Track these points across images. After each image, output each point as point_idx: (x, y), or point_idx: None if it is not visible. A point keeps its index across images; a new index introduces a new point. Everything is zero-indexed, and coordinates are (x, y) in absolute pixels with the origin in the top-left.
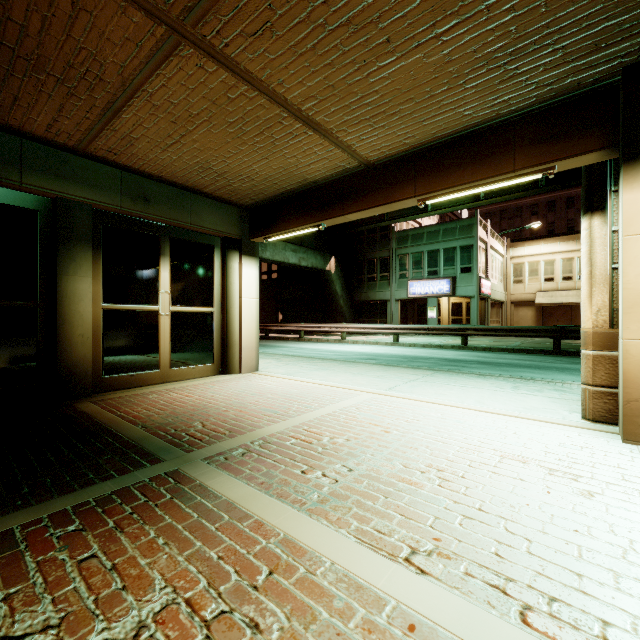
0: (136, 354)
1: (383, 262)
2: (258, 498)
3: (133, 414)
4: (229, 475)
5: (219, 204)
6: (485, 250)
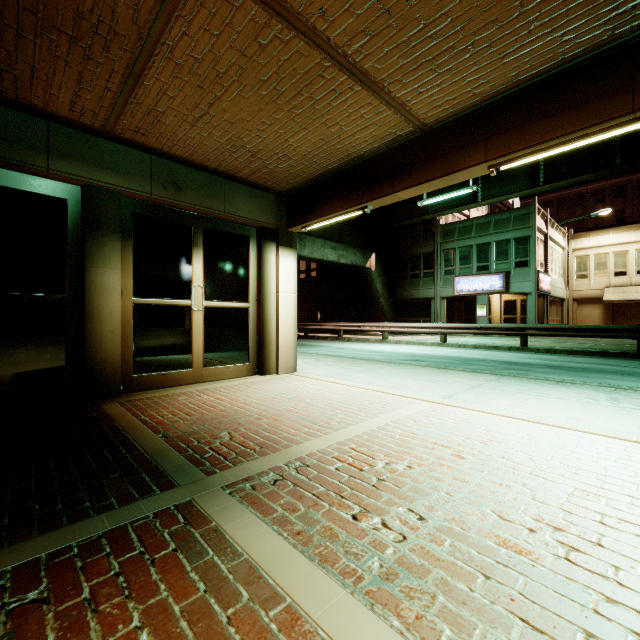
0: (168, 352)
1: (427, 258)
2: (292, 561)
3: (157, 419)
4: (255, 515)
5: (254, 191)
6: (543, 242)
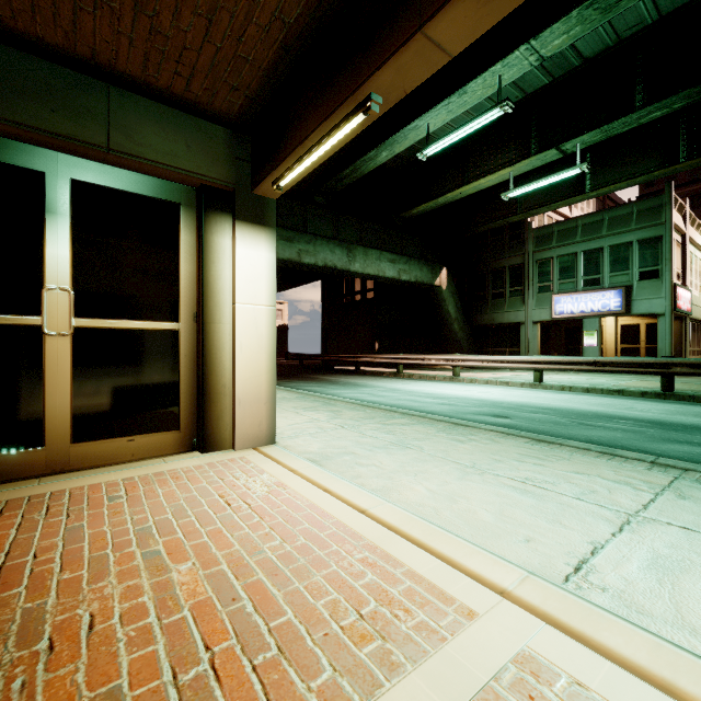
0: None
1: (514, 272)
2: None
3: None
4: None
5: (181, 116)
6: (681, 244)
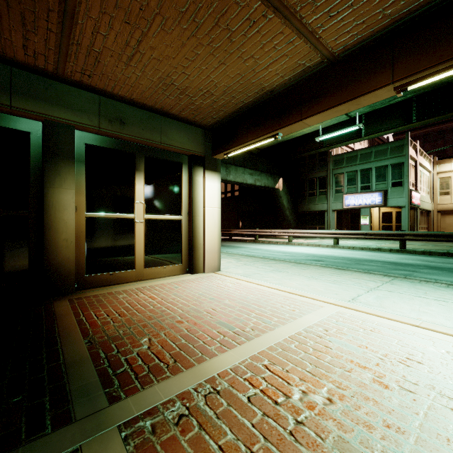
0: (115, 256)
1: (321, 180)
2: None
3: (92, 319)
4: None
5: (186, 126)
6: (414, 167)
